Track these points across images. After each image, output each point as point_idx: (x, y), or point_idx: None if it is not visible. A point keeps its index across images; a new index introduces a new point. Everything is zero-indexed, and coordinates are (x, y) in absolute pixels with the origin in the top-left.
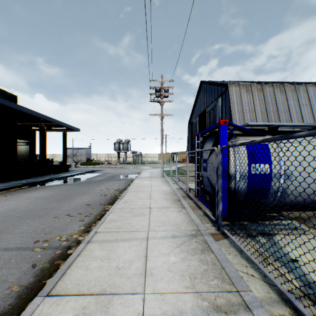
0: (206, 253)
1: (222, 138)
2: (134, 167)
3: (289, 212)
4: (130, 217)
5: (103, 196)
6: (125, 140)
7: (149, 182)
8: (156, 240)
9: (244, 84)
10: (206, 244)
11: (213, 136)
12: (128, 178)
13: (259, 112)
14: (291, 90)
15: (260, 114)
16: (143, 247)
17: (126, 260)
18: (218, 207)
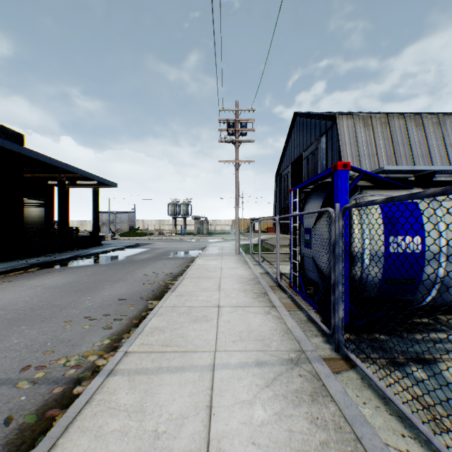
0: (320, 402)
1: (341, 193)
2: (196, 239)
3: (450, 317)
4: (185, 323)
5: (147, 284)
6: (183, 201)
7: (218, 262)
8: (228, 370)
9: (360, 116)
10: (318, 380)
11: (321, 190)
12: (187, 256)
13: (384, 157)
14: (432, 123)
15: (385, 160)
16: (206, 385)
17: (172, 415)
18: (336, 311)
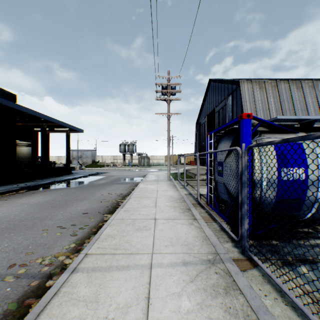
0: (232, 294)
1: (245, 136)
2: (139, 169)
3: None
4: (130, 232)
5: (103, 202)
6: (130, 142)
7: (155, 186)
8: (162, 268)
9: (257, 81)
10: (230, 277)
11: (230, 134)
12: (133, 181)
13: (274, 110)
14: (308, 86)
15: (275, 112)
16: (145, 280)
17: (119, 305)
18: (242, 223)
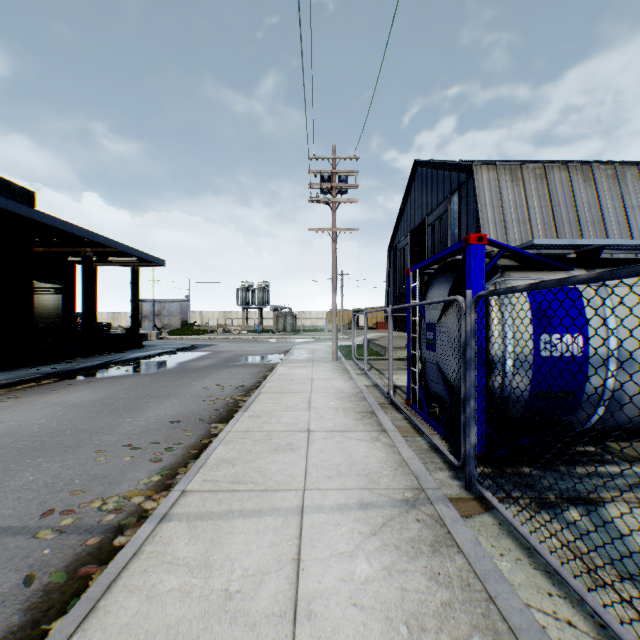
0: (443, 553)
1: (474, 276)
2: (276, 339)
3: (624, 444)
4: (263, 454)
5: (209, 402)
6: (258, 285)
7: (307, 371)
8: (322, 514)
9: (506, 166)
10: (442, 526)
11: (449, 272)
12: (264, 362)
13: (540, 223)
14: (606, 176)
15: (541, 228)
16: (292, 533)
17: (248, 571)
18: (467, 435)
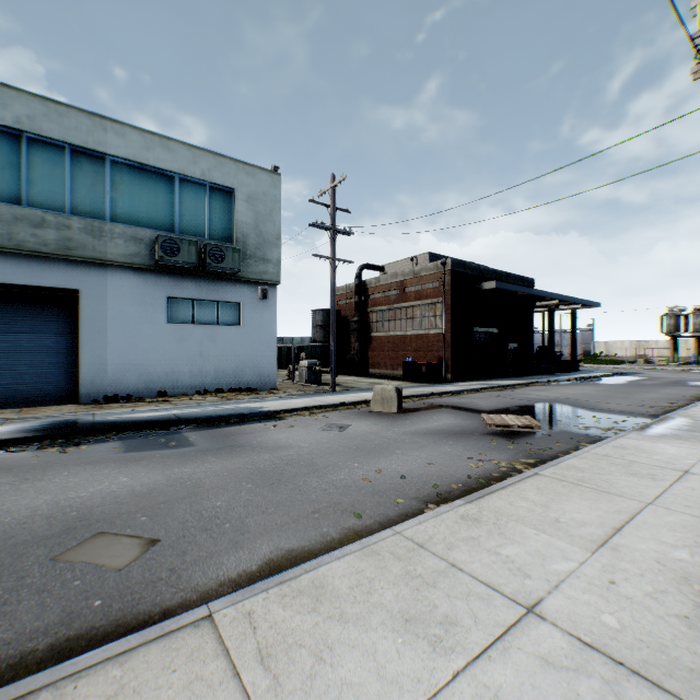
0: None
1: None
2: None
3: None
4: None
5: (678, 396)
6: (692, 308)
7: None
8: None
9: None
10: None
11: None
12: None
13: None
14: None
15: None
16: None
17: None
18: None
